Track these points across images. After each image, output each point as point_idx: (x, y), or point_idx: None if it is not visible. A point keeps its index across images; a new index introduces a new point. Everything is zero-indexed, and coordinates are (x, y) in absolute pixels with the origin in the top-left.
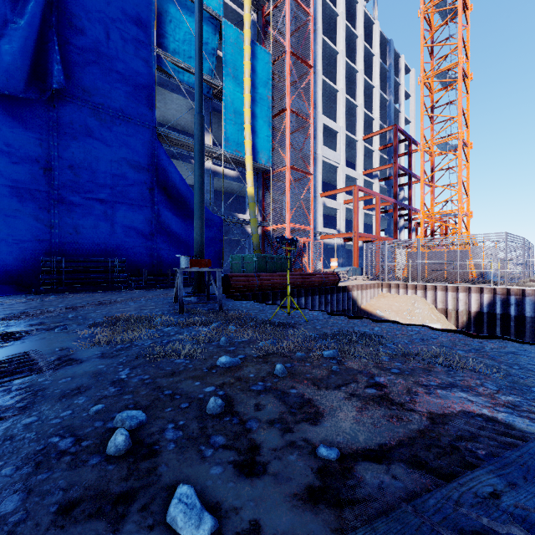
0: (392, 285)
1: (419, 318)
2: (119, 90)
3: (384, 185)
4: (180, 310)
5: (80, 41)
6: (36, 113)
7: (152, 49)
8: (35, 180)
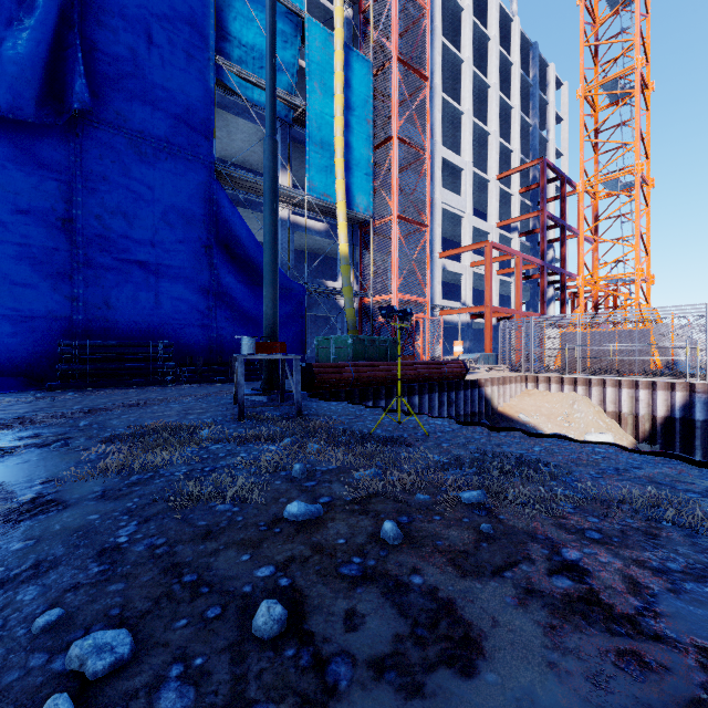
0: (541, 378)
1: (580, 425)
2: (165, 113)
3: (526, 242)
4: (241, 416)
5: (112, 46)
6: (52, 144)
7: (210, 57)
8: (51, 236)
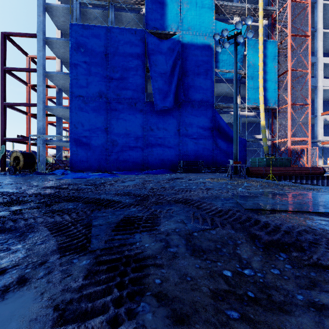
0: None
1: None
2: (200, 93)
3: None
4: (230, 178)
5: (188, 80)
6: (176, 111)
7: (213, 71)
8: (175, 134)
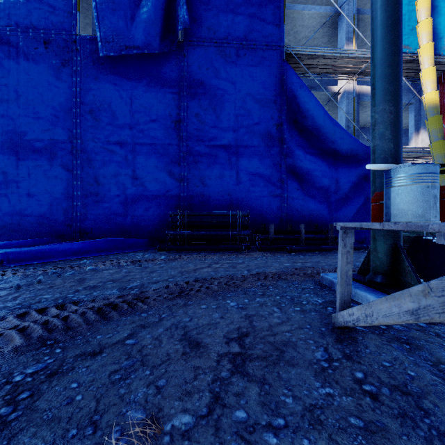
0: None
1: None
2: (244, 15)
3: None
4: None
5: None
6: (169, 67)
7: None
8: (168, 135)
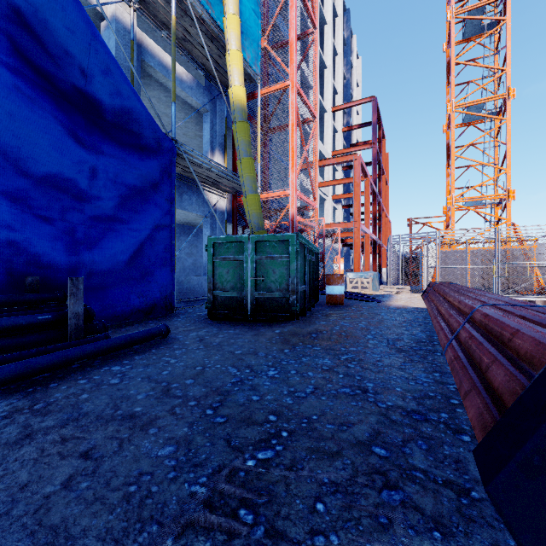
0: None
1: None
2: None
3: (343, 176)
4: None
5: None
6: None
7: None
8: None
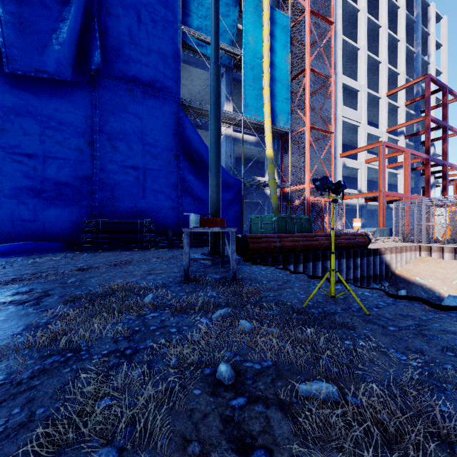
0: (434, 248)
1: None
2: (149, 67)
3: (410, 142)
4: (185, 279)
5: (117, 27)
6: (81, 94)
7: (177, 27)
8: (81, 153)
